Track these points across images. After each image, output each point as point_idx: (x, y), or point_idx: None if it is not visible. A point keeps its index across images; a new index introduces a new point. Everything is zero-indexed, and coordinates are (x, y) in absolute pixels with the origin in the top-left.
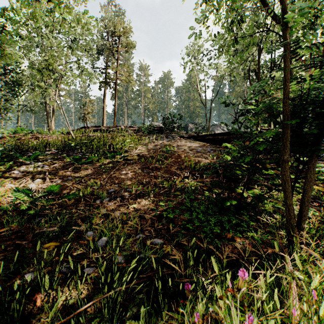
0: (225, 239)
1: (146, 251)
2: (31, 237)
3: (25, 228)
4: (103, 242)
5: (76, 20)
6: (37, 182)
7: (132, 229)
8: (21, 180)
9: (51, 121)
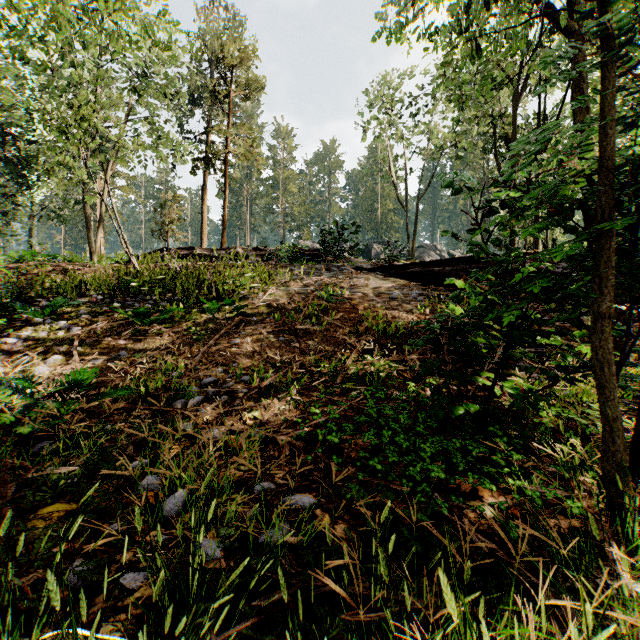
0: (456, 494)
1: (275, 526)
2: (15, 490)
3: (5, 468)
4: (176, 502)
5: (143, 29)
6: (52, 362)
7: (248, 468)
8: (19, 358)
9: (97, 238)
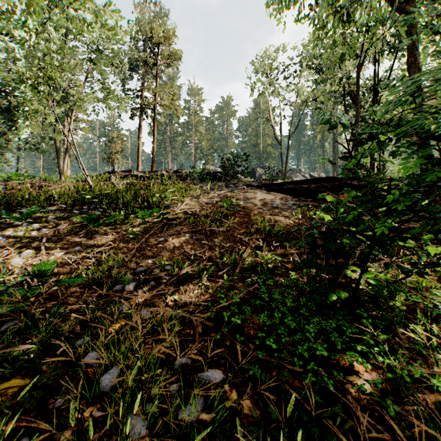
0: (337, 369)
1: (192, 401)
2: None
3: None
4: (111, 378)
5: (95, 15)
6: (26, 255)
7: (169, 345)
8: (1, 252)
9: (64, 164)
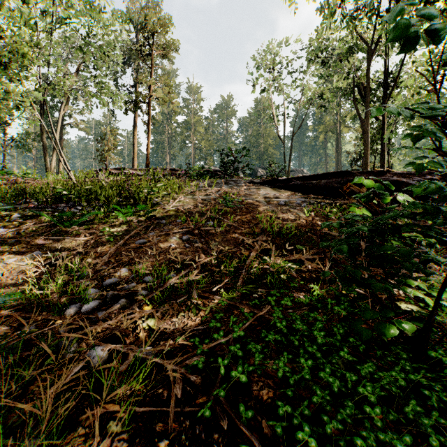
0: None
1: None
2: None
3: None
4: None
5: None
6: None
7: (121, 427)
8: None
9: (51, 161)
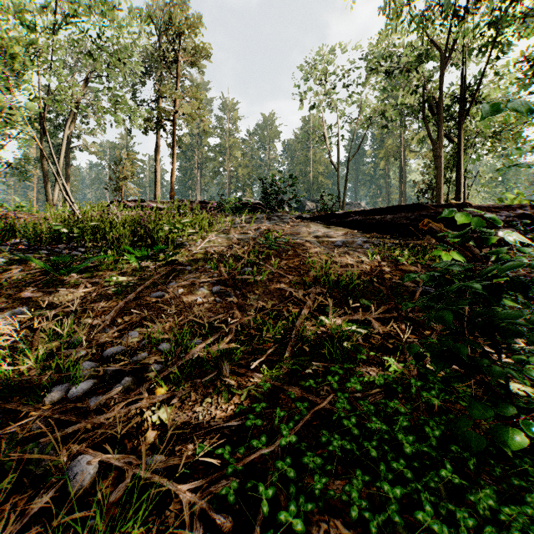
0: None
1: None
2: None
3: None
4: None
5: None
6: None
7: None
8: None
9: (54, 192)
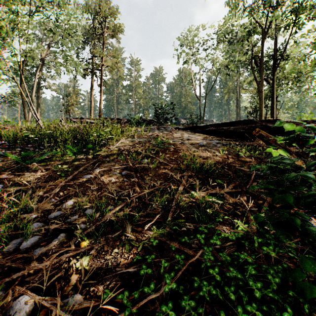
0: None
1: None
2: None
3: None
4: None
5: None
6: None
7: None
8: None
9: (29, 113)
